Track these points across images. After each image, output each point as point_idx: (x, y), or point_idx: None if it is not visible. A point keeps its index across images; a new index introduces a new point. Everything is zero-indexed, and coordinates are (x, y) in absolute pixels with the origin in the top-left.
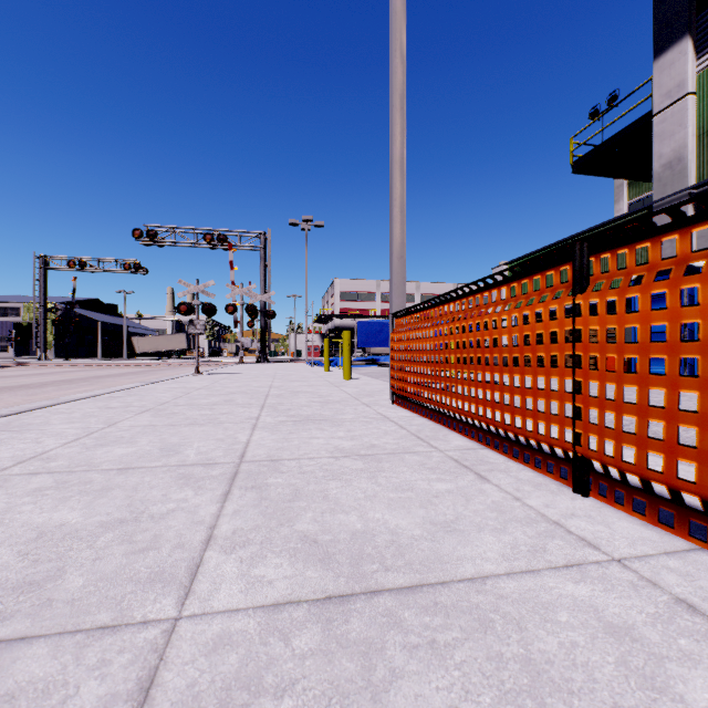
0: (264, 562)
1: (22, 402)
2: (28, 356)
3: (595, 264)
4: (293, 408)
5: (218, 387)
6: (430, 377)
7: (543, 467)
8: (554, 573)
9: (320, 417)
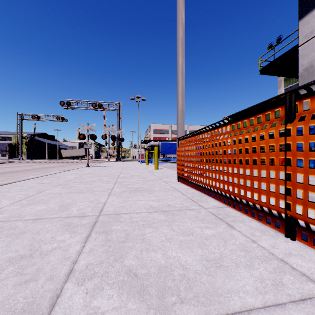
0: (101, 294)
1: (5, 179)
2: (15, 158)
3: (299, 106)
4: (130, 184)
5: (96, 173)
6: (198, 169)
7: (264, 220)
8: (296, 307)
9: (142, 188)
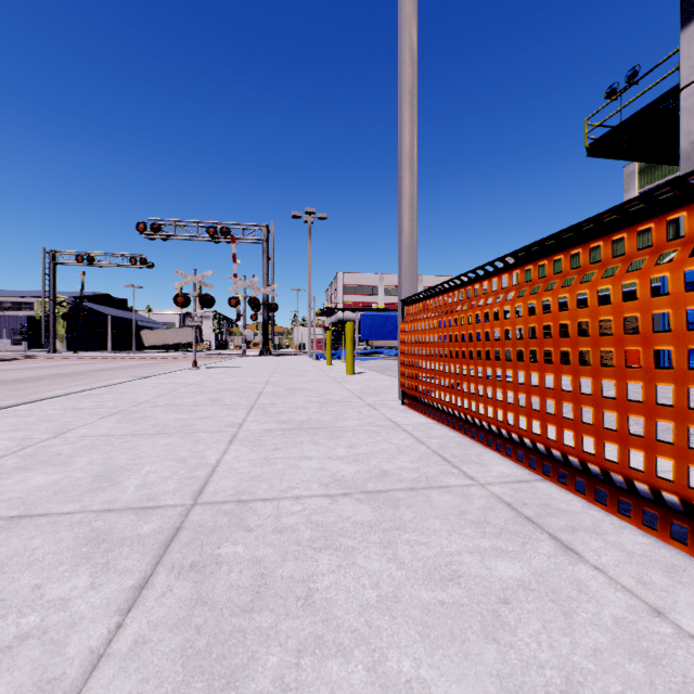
0: None
1: (4, 398)
2: (41, 349)
3: None
4: (286, 411)
5: (210, 383)
6: (454, 377)
7: (662, 529)
8: None
9: (316, 424)
